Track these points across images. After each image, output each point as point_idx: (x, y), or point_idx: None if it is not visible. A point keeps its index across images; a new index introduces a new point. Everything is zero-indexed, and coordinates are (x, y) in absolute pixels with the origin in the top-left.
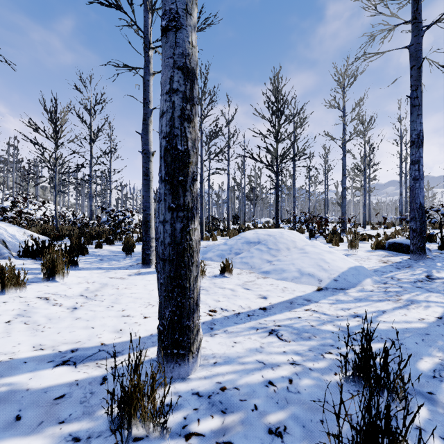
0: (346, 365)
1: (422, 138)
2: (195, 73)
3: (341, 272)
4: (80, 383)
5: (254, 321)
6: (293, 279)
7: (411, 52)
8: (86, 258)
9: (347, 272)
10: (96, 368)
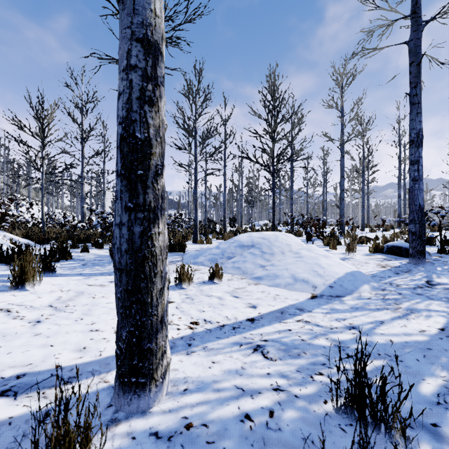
0: (337, 393)
1: (421, 137)
2: (160, 48)
3: (337, 278)
4: (13, 422)
5: (239, 335)
6: (286, 285)
7: (410, 48)
8: (68, 263)
9: (343, 278)
10: (41, 399)
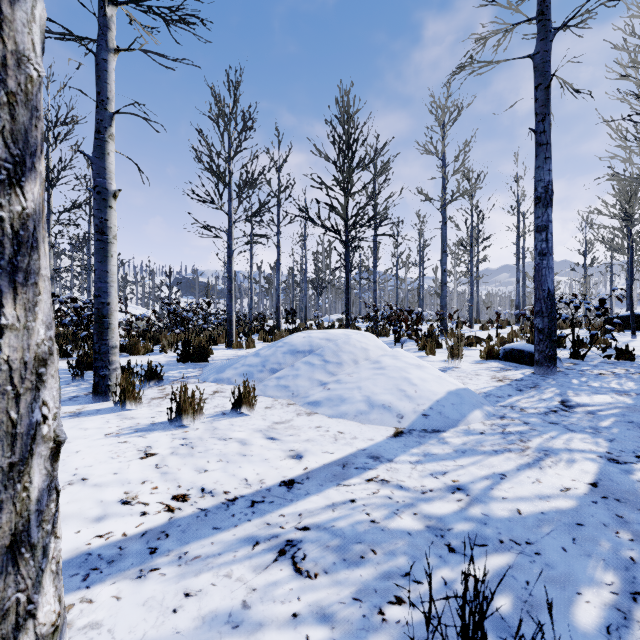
0: None
1: (551, 193)
2: None
3: (435, 400)
4: None
5: (259, 519)
6: (357, 415)
7: (536, 64)
8: None
9: (444, 400)
10: None
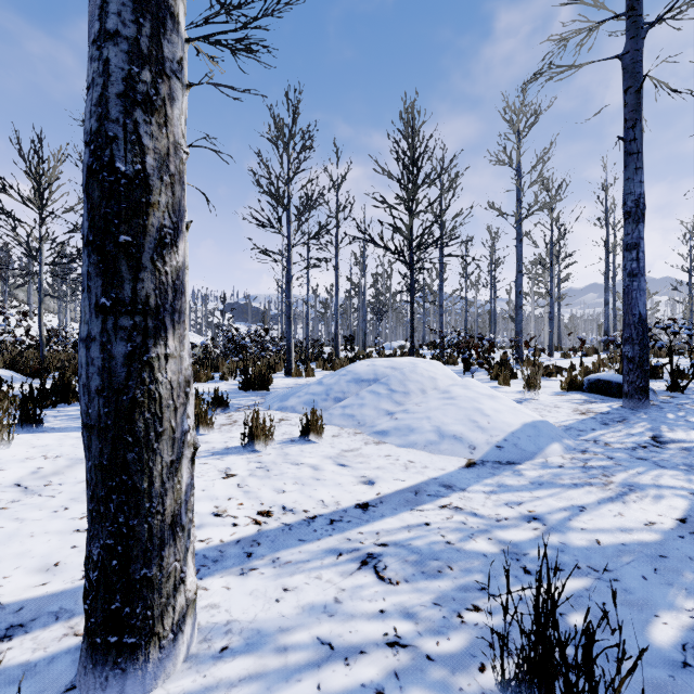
0: (503, 654)
1: (642, 207)
2: (171, 6)
3: (510, 432)
4: None
5: (339, 535)
6: (427, 445)
7: (625, 65)
8: (71, 409)
9: (519, 432)
10: None
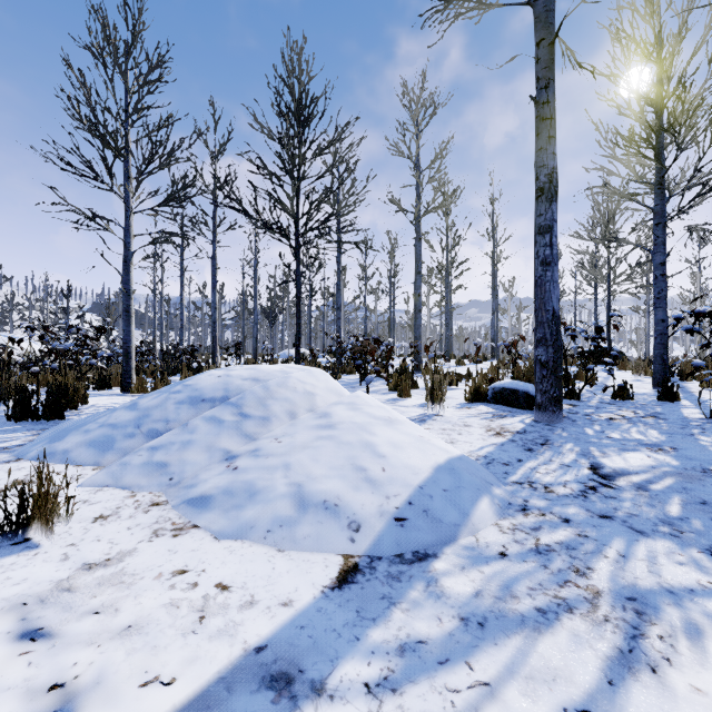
0: None
1: (556, 183)
2: None
3: (416, 486)
4: None
5: None
6: (272, 529)
7: (537, 12)
8: None
9: (431, 484)
10: None
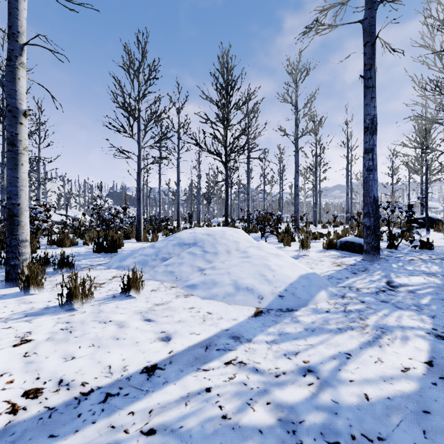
0: None
1: (376, 124)
2: None
3: (289, 283)
4: None
5: (105, 420)
6: (225, 296)
7: (364, 27)
8: None
9: (296, 283)
10: None
